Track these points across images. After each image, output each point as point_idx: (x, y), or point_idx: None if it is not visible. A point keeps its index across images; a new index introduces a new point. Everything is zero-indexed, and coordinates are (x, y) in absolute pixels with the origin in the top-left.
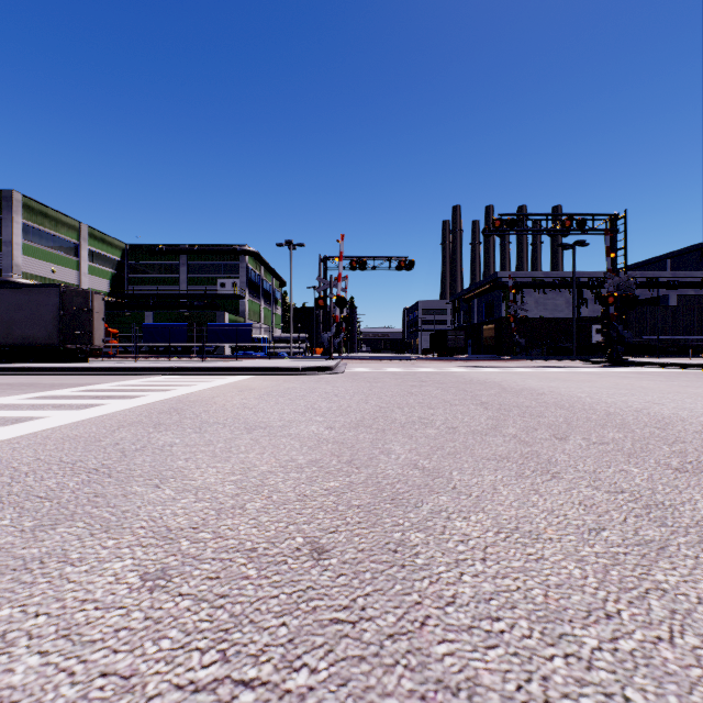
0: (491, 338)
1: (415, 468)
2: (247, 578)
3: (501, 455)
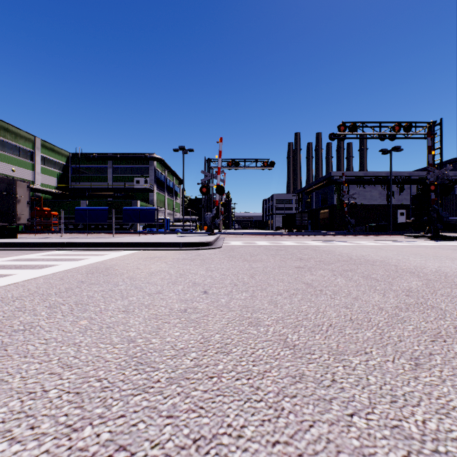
0: (326, 219)
1: None
2: None
3: None
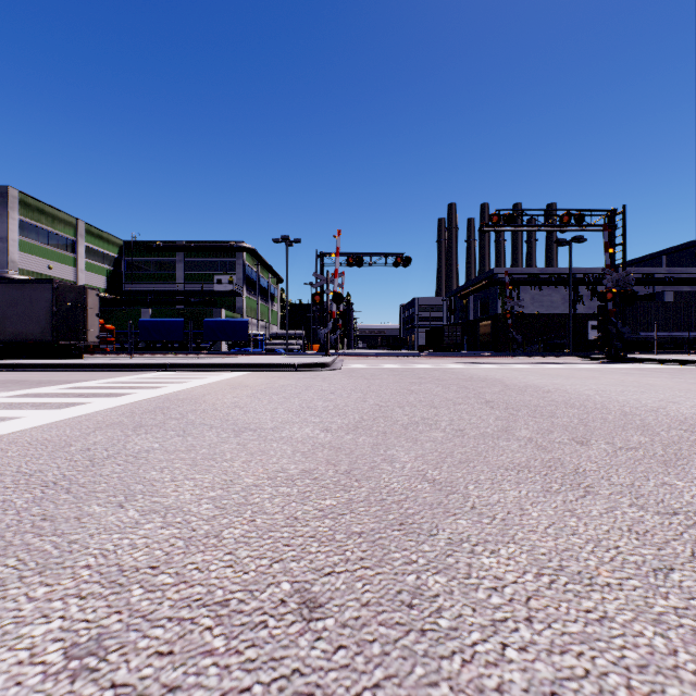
0: (487, 335)
1: (424, 480)
2: (211, 653)
3: (520, 463)
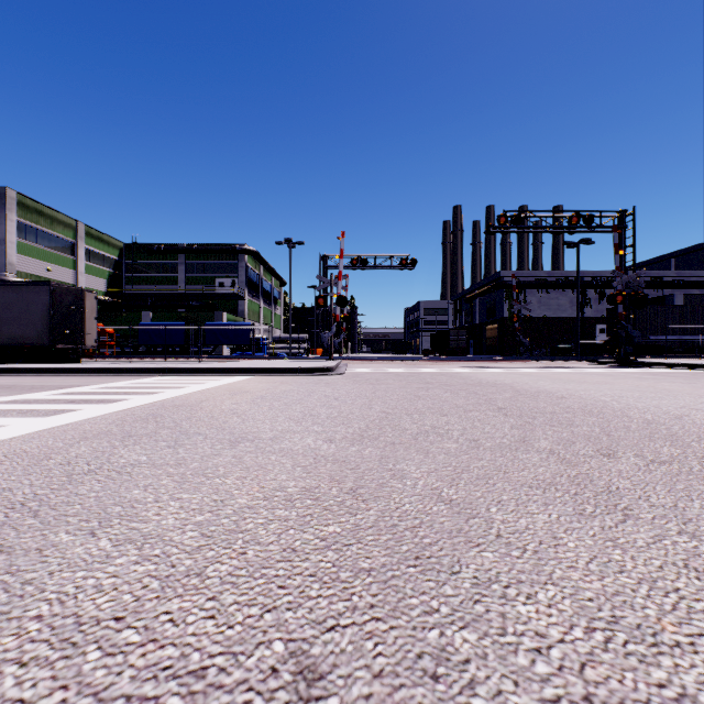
0: (493, 339)
1: (440, 501)
2: None
3: (544, 480)
